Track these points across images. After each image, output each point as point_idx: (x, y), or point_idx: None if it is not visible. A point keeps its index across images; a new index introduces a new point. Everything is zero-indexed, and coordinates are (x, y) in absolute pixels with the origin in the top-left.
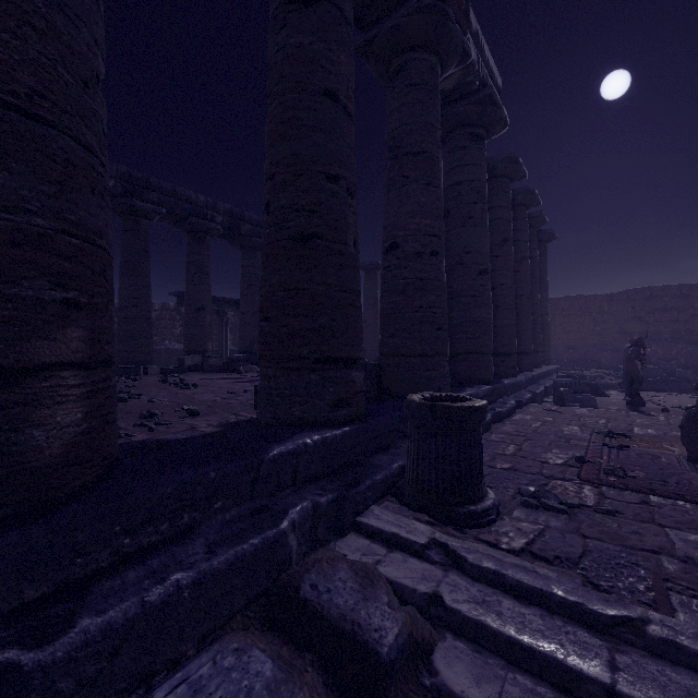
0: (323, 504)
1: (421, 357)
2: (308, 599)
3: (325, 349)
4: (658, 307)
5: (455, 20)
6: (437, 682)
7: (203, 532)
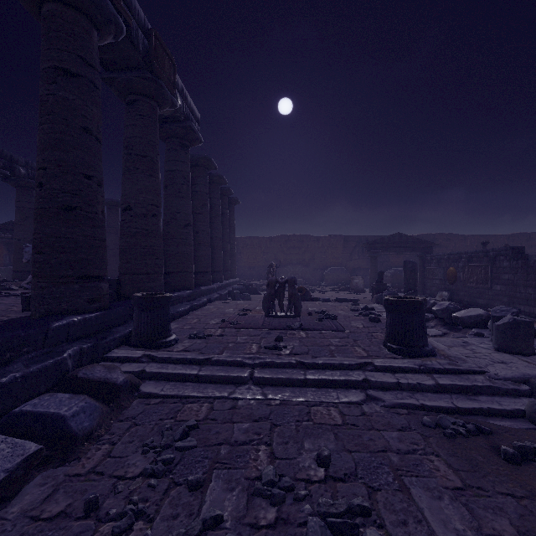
0: (86, 348)
1: (146, 274)
2: (82, 377)
3: (84, 271)
4: (291, 246)
5: (166, 88)
6: (141, 392)
7: (19, 361)
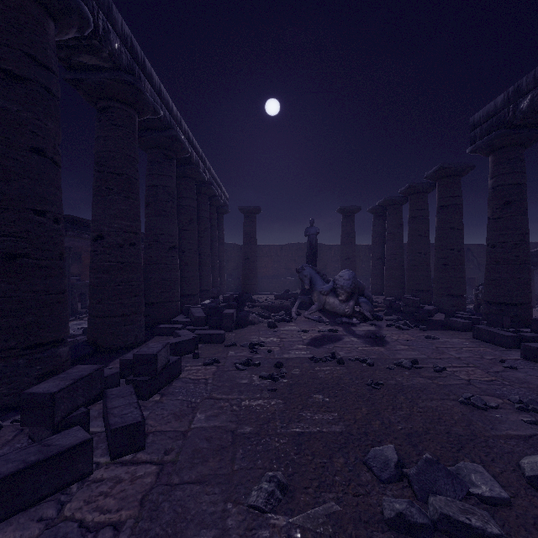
0: None
1: None
2: None
3: None
4: None
5: None
6: None
7: None
